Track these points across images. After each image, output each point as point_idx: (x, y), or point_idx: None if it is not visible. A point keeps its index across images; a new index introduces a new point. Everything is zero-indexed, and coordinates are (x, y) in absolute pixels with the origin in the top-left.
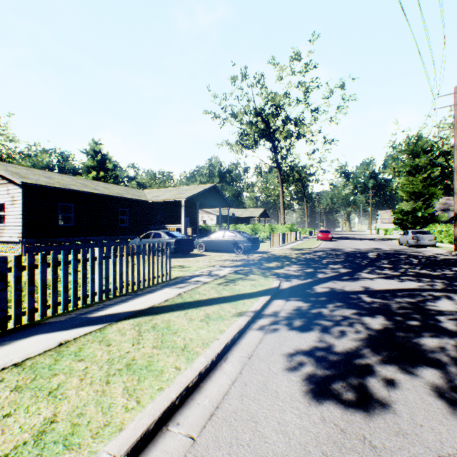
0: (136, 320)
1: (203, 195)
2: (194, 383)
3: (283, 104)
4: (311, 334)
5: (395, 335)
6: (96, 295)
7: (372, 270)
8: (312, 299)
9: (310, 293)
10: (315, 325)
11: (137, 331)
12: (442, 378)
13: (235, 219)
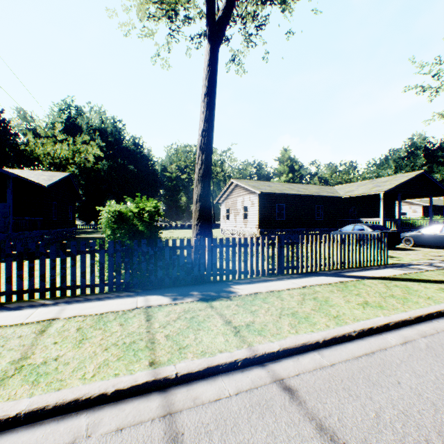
0: (378, 280)
1: (405, 185)
2: (443, 312)
3: None
4: None
5: None
6: (337, 265)
7: None
8: None
9: None
10: None
11: (384, 285)
12: None
13: None
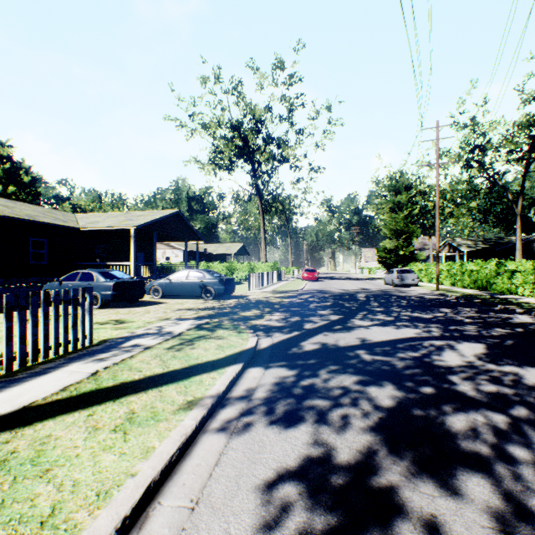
0: None
1: (162, 223)
2: None
3: (265, 120)
4: (302, 430)
5: (412, 414)
6: None
7: (365, 316)
8: (300, 363)
9: (298, 352)
10: (307, 410)
11: None
12: (496, 495)
13: (207, 256)
